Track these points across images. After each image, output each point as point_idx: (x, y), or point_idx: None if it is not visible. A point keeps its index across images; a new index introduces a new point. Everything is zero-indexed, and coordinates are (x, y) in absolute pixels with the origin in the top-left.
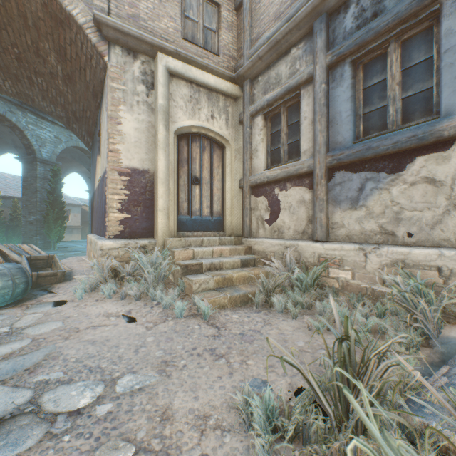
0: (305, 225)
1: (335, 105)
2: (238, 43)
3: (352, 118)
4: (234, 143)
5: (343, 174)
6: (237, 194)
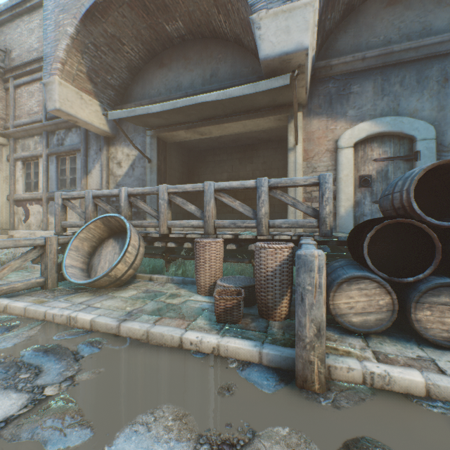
0: (41, 223)
1: (51, 172)
2: (8, 110)
3: (57, 180)
4: (3, 172)
5: (53, 202)
6: (6, 204)
